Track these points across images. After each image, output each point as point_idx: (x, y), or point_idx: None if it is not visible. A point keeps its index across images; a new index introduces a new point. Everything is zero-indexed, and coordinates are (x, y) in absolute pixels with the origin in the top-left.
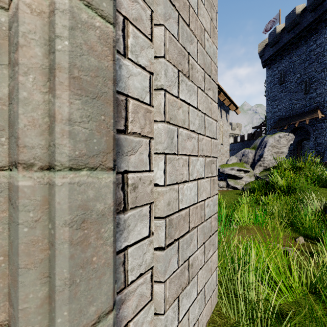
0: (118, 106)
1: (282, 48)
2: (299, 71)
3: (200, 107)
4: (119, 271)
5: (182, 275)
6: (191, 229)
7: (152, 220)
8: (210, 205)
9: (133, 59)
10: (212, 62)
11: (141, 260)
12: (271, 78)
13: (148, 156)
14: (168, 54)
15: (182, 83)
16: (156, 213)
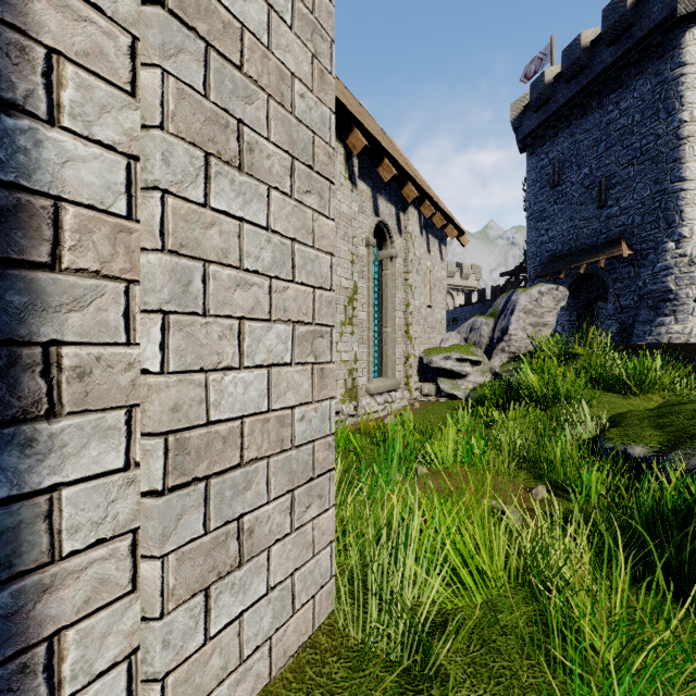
0: (33, 218)
1: (557, 114)
2: (587, 162)
3: (278, 225)
4: (35, 530)
5: (218, 548)
6: (248, 462)
7: (134, 440)
8: (310, 418)
9: (78, 129)
10: (317, 138)
11: (101, 513)
12: (535, 175)
13: (123, 316)
14: (174, 122)
15: (218, 178)
16: (145, 426)
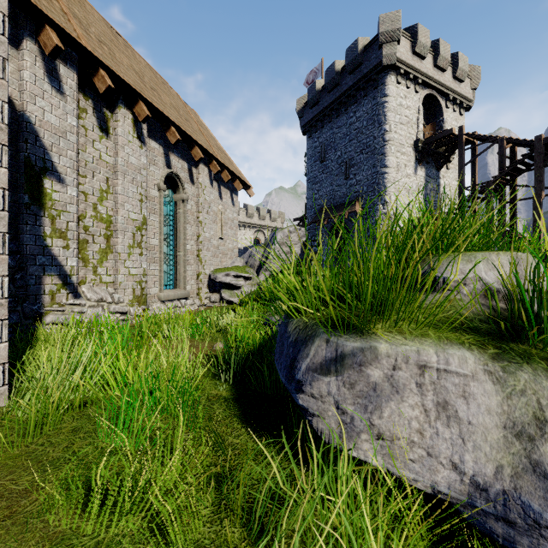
0: None
1: (323, 112)
2: (340, 147)
3: None
4: None
5: None
6: None
7: None
8: None
9: None
10: None
11: None
12: (311, 152)
13: None
14: None
15: None
16: None
